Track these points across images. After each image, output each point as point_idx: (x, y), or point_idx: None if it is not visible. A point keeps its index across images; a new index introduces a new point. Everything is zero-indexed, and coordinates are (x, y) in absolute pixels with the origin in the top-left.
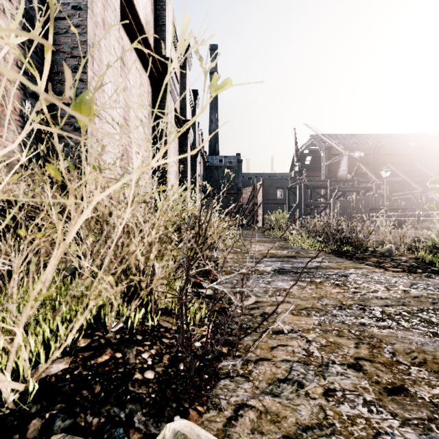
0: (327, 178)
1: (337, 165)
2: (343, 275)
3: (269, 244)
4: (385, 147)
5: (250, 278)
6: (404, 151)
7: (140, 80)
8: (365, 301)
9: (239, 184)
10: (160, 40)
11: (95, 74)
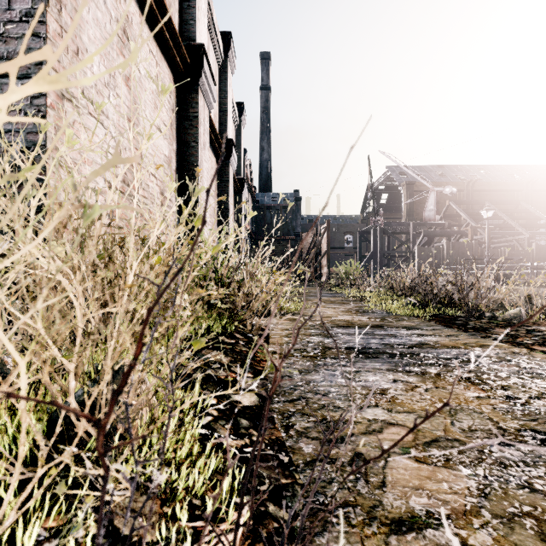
0: (408, 220)
1: (420, 204)
2: (470, 360)
3: (341, 306)
4: (481, 181)
5: (319, 367)
6: (505, 186)
7: (158, 71)
8: (539, 421)
9: (298, 229)
10: (189, 21)
11: (65, 30)
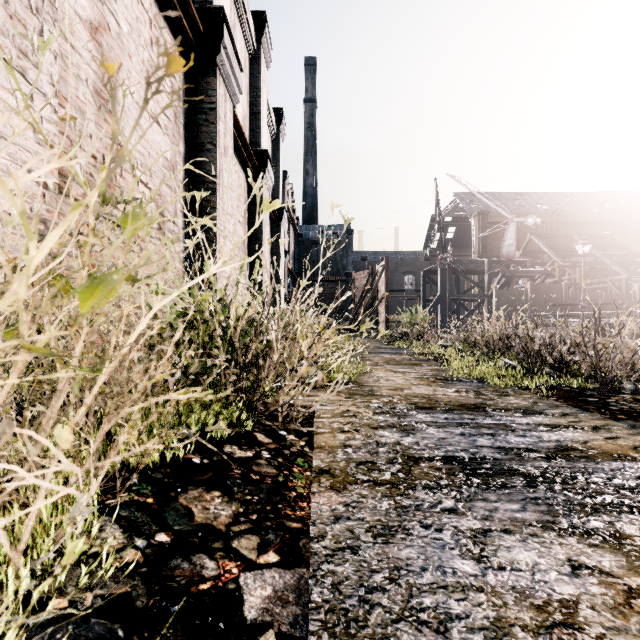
0: (481, 257)
1: (495, 239)
2: None
3: (412, 369)
4: (567, 211)
5: (408, 516)
6: (596, 217)
7: (152, 34)
8: None
9: (349, 268)
10: None
11: None
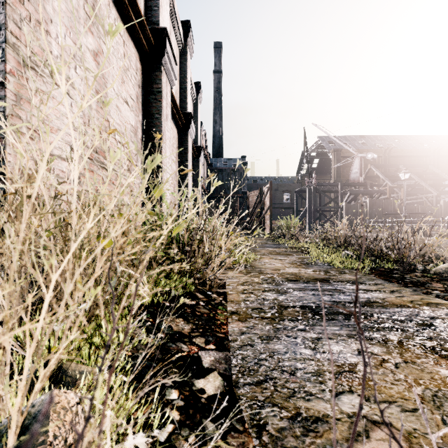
0: (336, 181)
1: (346, 168)
2: (424, 322)
3: (286, 258)
4: (396, 149)
5: (279, 332)
6: (416, 153)
7: (125, 50)
8: None
9: (244, 188)
10: (153, 7)
11: None
